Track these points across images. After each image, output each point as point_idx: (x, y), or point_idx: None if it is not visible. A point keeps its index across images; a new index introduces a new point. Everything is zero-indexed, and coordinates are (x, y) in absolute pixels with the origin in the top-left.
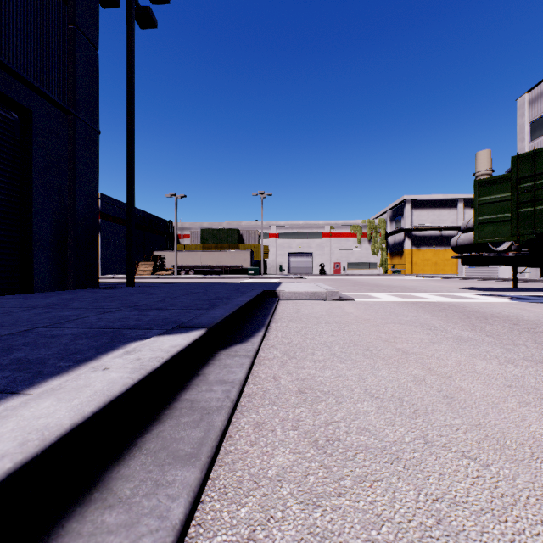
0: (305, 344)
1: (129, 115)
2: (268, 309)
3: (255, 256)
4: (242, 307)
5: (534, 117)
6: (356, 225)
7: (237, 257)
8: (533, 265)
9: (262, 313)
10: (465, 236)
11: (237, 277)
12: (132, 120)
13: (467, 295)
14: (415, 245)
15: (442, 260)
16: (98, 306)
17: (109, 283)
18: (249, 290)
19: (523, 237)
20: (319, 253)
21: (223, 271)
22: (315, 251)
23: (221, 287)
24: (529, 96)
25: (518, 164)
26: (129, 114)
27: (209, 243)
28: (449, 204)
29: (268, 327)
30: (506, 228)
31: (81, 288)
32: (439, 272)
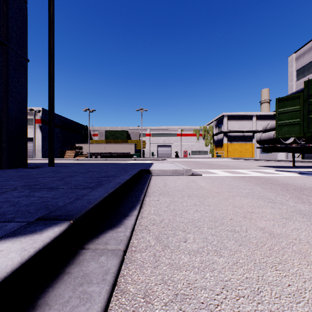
0: (175, 224)
1: (50, 50)
2: (143, 184)
3: (138, 147)
4: (122, 185)
5: (298, 67)
6: (196, 129)
7: (127, 147)
8: (304, 152)
9: (139, 188)
10: (265, 134)
11: (126, 159)
12: (52, 54)
13: (270, 171)
14: (229, 141)
15: (244, 149)
16: (0, 186)
17: (39, 164)
18: (131, 169)
19: (307, 134)
20: (175, 145)
21: (118, 156)
22: (172, 144)
23: (113, 166)
24: (295, 55)
25: (308, 85)
26: (50, 50)
27: (110, 139)
28: (248, 118)
29: (143, 201)
30: (296, 128)
31: (12, 168)
32: (243, 156)
